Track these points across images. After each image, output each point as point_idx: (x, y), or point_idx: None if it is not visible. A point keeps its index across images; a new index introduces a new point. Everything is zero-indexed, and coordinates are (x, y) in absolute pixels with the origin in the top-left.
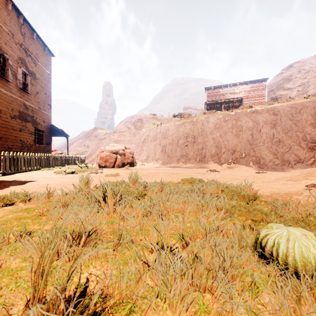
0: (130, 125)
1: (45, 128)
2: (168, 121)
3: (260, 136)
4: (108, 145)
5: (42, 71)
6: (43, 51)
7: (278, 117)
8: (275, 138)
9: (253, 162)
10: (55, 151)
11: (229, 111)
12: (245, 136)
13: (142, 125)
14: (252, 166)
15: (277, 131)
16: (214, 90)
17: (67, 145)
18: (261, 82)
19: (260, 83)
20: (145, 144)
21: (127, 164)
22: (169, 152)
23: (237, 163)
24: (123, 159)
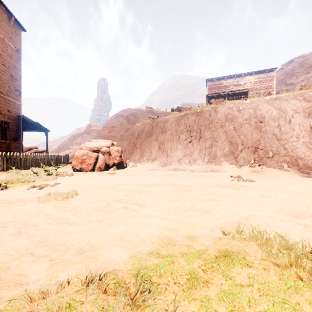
0: (122, 119)
1: (10, 119)
2: (166, 115)
3: (292, 128)
4: (90, 141)
5: (6, 46)
6: (7, 20)
7: None
8: None
9: (287, 163)
10: (34, 149)
11: (242, 99)
12: (269, 129)
13: (136, 119)
14: (288, 169)
15: None
16: (216, 82)
17: (47, 141)
18: (269, 72)
19: (267, 74)
20: (139, 140)
21: (113, 166)
22: (168, 150)
23: (263, 164)
24: (107, 159)
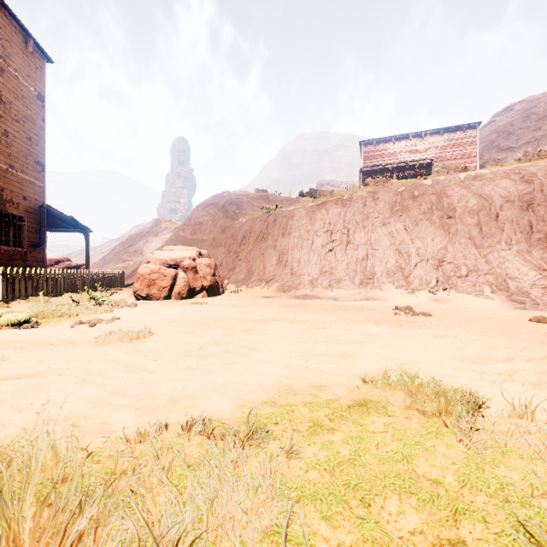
0: (215, 210)
1: (27, 211)
2: (290, 204)
3: (500, 228)
4: (163, 249)
5: (20, 89)
6: (23, 45)
7: (536, 186)
8: (536, 233)
9: (490, 286)
10: (65, 262)
11: (418, 178)
12: (462, 228)
13: (239, 210)
14: (490, 296)
15: (538, 217)
16: (377, 146)
17: (87, 249)
18: (468, 129)
19: (466, 132)
20: (244, 247)
21: (202, 291)
22: (294, 263)
23: (451, 288)
24: (192, 279)
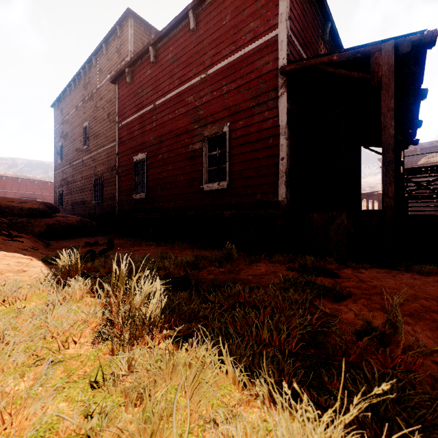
0: None
1: None
2: None
3: None
4: None
5: None
6: None
7: None
8: None
9: None
10: None
11: None
12: None
13: None
14: None
15: None
16: None
17: None
18: None
19: None
20: None
21: None
22: None
23: None
24: None
